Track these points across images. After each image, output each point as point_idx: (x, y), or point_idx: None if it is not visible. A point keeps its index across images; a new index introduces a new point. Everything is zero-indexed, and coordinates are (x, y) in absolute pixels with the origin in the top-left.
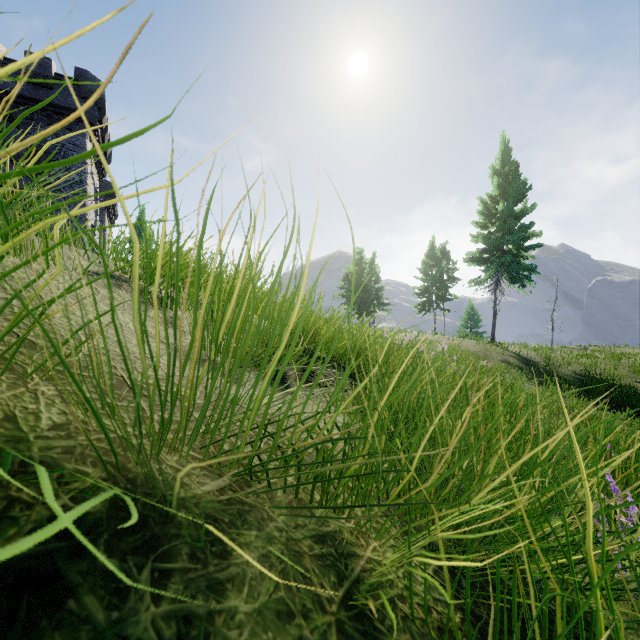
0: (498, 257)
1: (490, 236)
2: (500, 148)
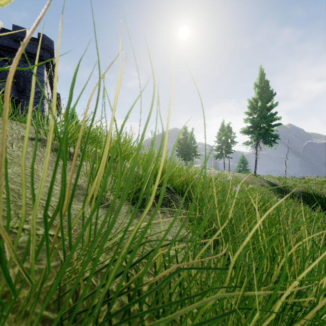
0: (258, 130)
1: (254, 119)
2: (259, 73)
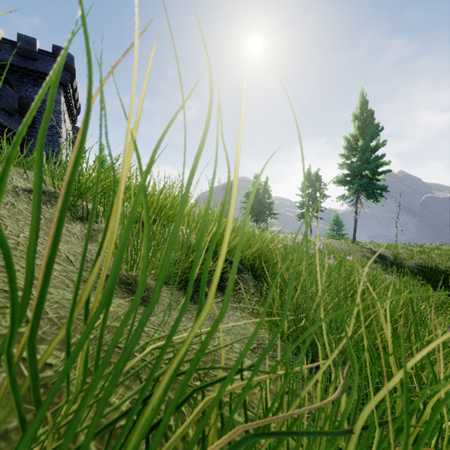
0: (358, 180)
1: (352, 164)
2: (360, 100)
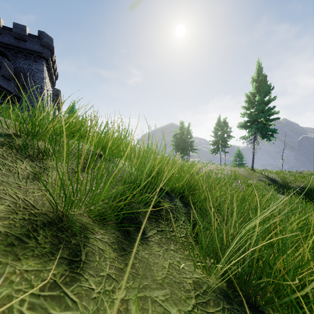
0: (255, 125)
1: (251, 114)
2: (256, 67)
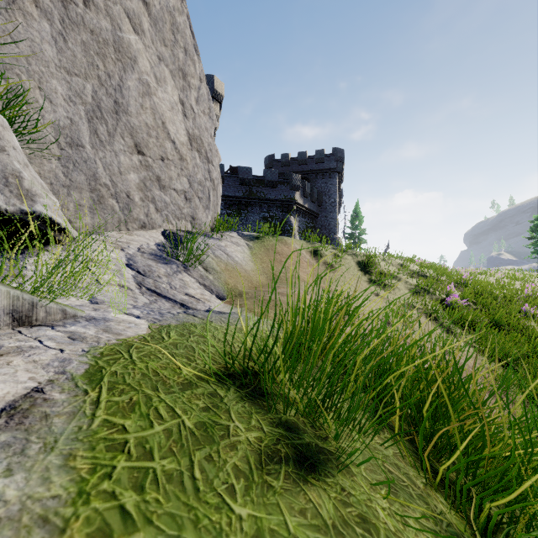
0: None
1: None
2: None
